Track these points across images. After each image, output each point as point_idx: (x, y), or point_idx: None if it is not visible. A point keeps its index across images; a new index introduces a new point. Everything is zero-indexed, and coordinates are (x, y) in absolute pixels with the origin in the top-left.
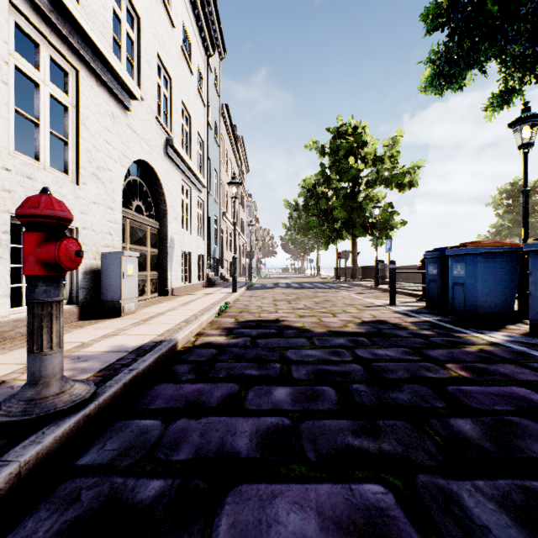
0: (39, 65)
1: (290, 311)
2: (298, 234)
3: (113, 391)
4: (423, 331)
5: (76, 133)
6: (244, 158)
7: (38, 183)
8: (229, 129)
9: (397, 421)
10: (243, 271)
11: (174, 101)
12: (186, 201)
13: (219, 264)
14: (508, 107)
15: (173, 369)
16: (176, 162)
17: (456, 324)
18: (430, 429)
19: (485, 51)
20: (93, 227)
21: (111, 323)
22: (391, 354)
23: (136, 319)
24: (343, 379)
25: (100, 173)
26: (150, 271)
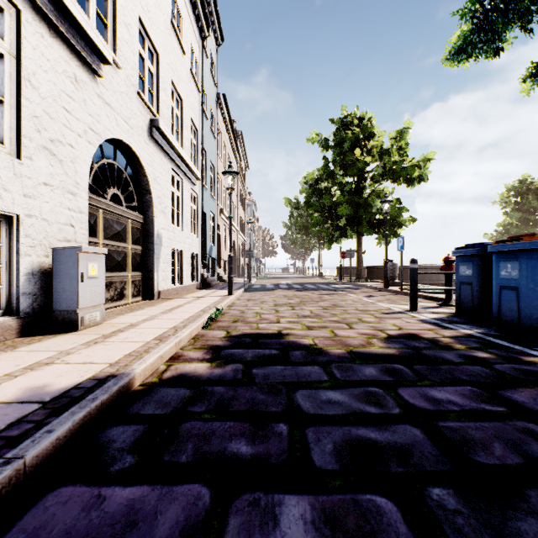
0: None
1: (295, 320)
2: (298, 233)
3: None
4: (476, 353)
5: (16, 91)
6: (243, 154)
7: None
8: (226, 121)
9: None
10: (242, 272)
11: (161, 78)
12: (176, 193)
13: (216, 264)
14: None
15: (107, 438)
16: (164, 148)
17: (511, 339)
18: None
19: None
20: (44, 215)
21: (59, 341)
22: (457, 399)
23: (96, 335)
24: (405, 470)
25: (55, 148)
26: (131, 271)
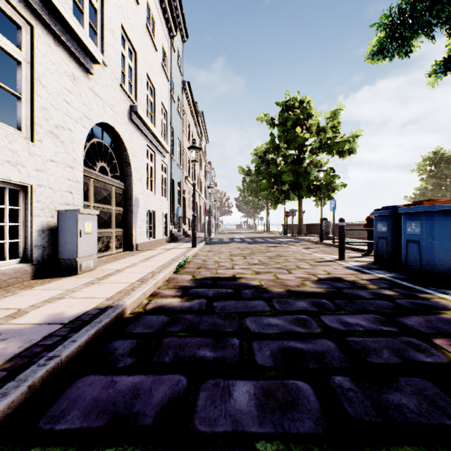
0: None
1: (246, 267)
2: (250, 196)
3: (6, 403)
4: (384, 291)
5: (30, 89)
6: (204, 130)
7: None
8: (190, 103)
9: None
10: (203, 228)
11: (138, 72)
12: (150, 164)
13: (182, 221)
14: None
15: (112, 348)
16: (141, 128)
17: (414, 281)
18: None
19: (436, 14)
20: (51, 185)
21: (64, 282)
22: (363, 323)
23: (92, 278)
24: (318, 366)
25: (58, 132)
26: (114, 228)
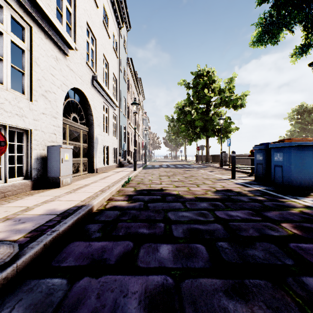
0: (2, 20)
1: (169, 183)
2: (173, 136)
3: (33, 252)
4: (257, 197)
5: (30, 67)
6: (141, 91)
7: (1, 99)
8: (132, 73)
9: (260, 280)
10: (141, 158)
11: (98, 53)
12: (105, 115)
13: (127, 153)
14: (306, 54)
15: (87, 228)
16: (99, 91)
17: (278, 192)
18: (290, 289)
19: (294, 17)
20: (42, 129)
21: (52, 192)
22: (240, 215)
23: (69, 189)
24: (210, 237)
25: (47, 94)
26: (82, 157)
